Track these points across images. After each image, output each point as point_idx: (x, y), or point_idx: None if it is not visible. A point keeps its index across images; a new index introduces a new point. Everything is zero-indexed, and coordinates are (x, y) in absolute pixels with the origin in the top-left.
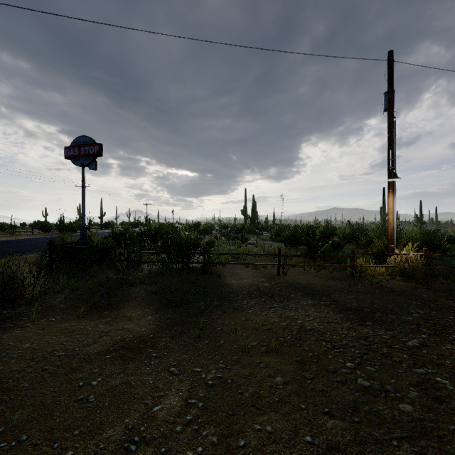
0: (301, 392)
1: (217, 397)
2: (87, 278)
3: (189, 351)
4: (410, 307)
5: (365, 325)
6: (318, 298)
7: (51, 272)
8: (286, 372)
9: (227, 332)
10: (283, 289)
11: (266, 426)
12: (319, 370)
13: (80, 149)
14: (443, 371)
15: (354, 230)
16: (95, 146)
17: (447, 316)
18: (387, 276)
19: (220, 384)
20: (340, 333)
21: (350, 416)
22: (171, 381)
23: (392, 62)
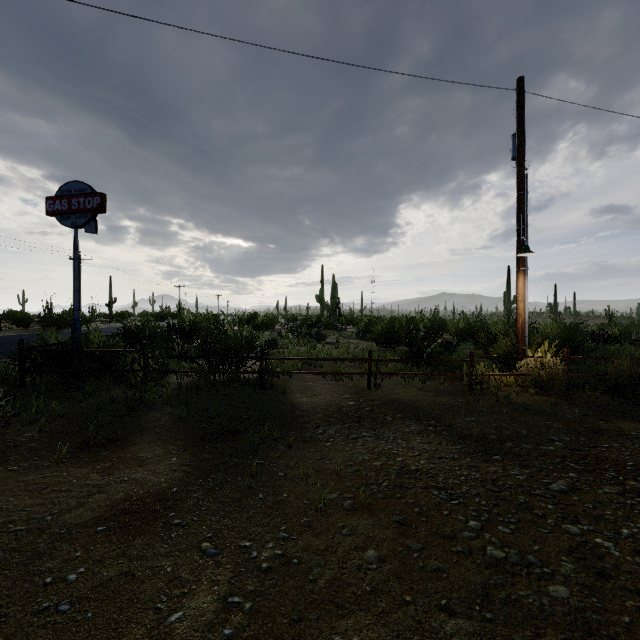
0: (405, 573)
1: (274, 591)
2: (78, 398)
3: (233, 513)
4: (551, 432)
5: (492, 460)
6: (426, 422)
7: (22, 390)
8: (381, 542)
9: (293, 479)
10: (375, 410)
11: (353, 638)
12: (430, 536)
13: (71, 201)
14: (604, 527)
15: (471, 324)
16: (95, 198)
17: (600, 444)
18: (517, 387)
19: (280, 566)
20: (457, 475)
21: (479, 611)
22: (202, 566)
23: (522, 93)
